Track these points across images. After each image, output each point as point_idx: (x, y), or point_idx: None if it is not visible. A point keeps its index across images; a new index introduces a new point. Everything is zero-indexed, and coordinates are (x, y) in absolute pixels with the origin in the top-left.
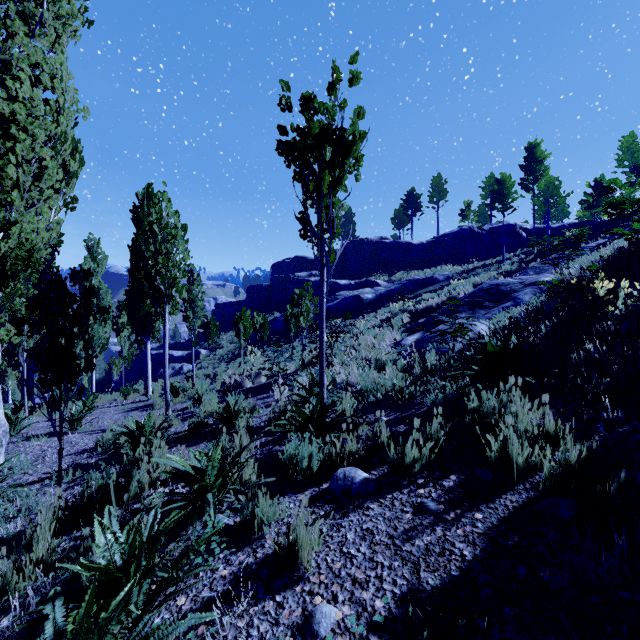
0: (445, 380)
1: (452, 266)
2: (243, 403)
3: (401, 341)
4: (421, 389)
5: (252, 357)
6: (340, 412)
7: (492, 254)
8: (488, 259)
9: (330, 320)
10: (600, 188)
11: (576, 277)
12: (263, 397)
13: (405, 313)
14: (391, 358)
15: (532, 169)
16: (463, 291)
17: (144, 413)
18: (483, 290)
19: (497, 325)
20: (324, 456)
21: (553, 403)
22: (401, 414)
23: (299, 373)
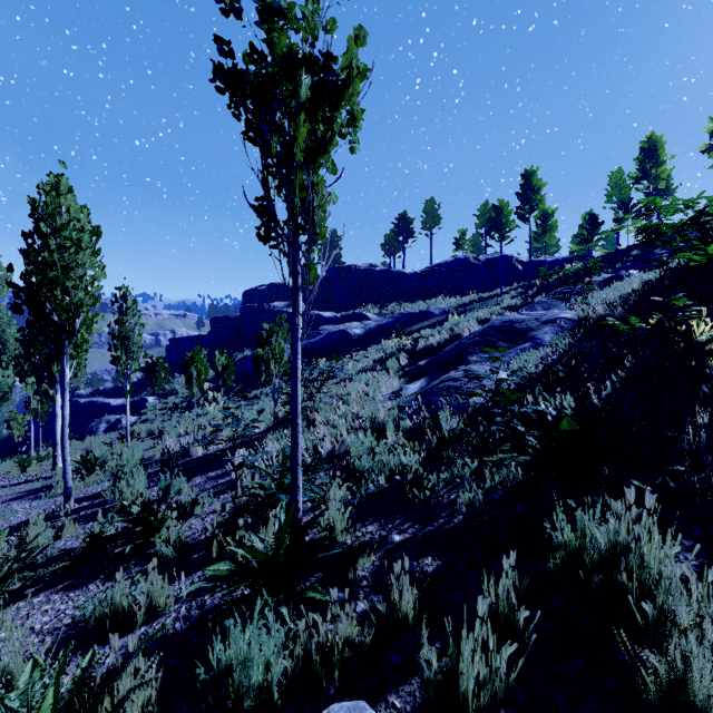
0: (475, 458)
1: (448, 299)
2: (184, 488)
3: (401, 390)
4: (444, 476)
5: (212, 408)
6: (325, 524)
7: (488, 287)
8: (485, 292)
9: (312, 359)
10: (594, 222)
11: (605, 314)
12: (216, 475)
13: (402, 353)
14: (391, 416)
15: (529, 198)
16: (467, 328)
17: (35, 503)
18: (495, 327)
19: (520, 372)
20: (295, 663)
21: (679, 524)
22: (423, 528)
23: (269, 437)
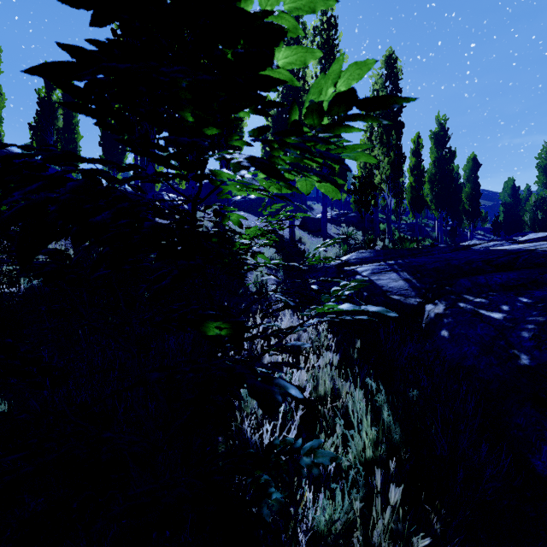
0: None
1: None
2: None
3: None
4: None
5: None
6: None
7: None
8: None
9: None
10: None
11: None
12: None
13: None
14: None
15: None
16: None
17: None
18: None
19: None
20: None
21: None
22: None
23: None
